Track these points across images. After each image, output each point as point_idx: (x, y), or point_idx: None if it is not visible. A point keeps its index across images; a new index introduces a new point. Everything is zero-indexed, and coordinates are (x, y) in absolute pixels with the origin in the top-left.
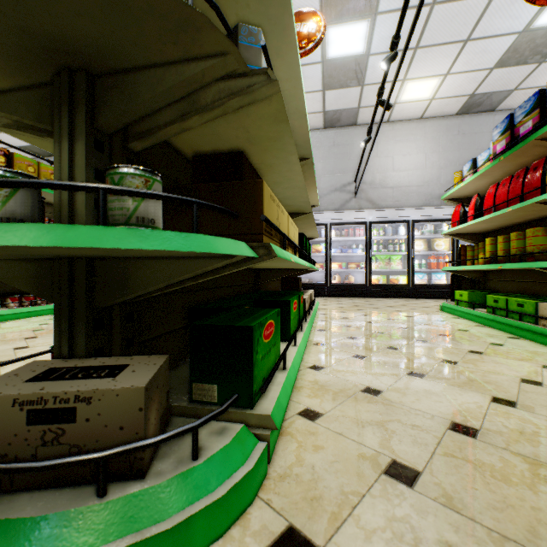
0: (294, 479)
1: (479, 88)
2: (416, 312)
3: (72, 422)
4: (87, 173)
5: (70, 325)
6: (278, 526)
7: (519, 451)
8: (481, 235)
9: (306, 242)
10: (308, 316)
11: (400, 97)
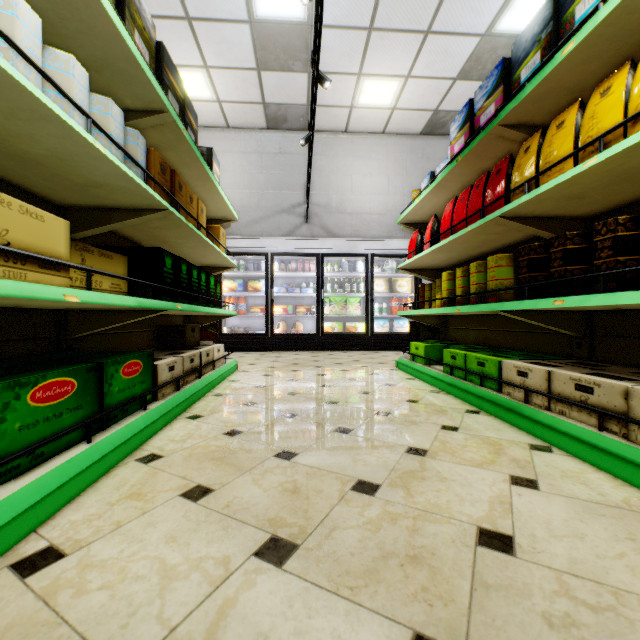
0: None
1: (442, 103)
2: (366, 371)
3: None
4: None
5: None
6: None
7: None
8: (441, 271)
9: (178, 266)
10: (172, 394)
11: (357, 98)
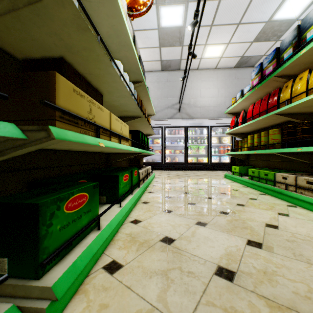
0: None
1: (245, 53)
2: (211, 179)
3: None
4: None
5: None
6: None
7: (263, 293)
8: (246, 134)
9: (142, 136)
10: (143, 183)
11: (204, 54)
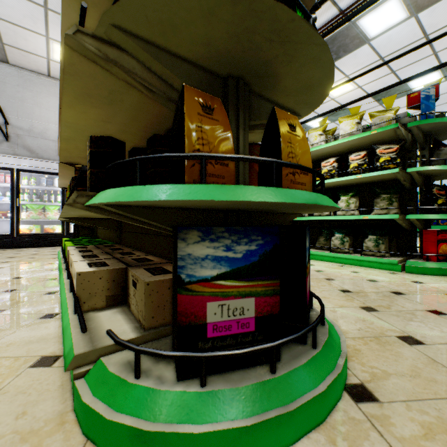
0: None
1: None
2: (25, 261)
3: None
4: None
5: None
6: None
7: None
8: None
9: None
10: None
11: (52, 54)
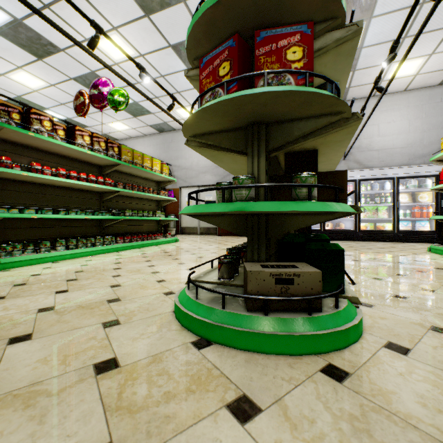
0: (378, 328)
1: None
2: (407, 252)
3: (292, 284)
4: (265, 173)
5: (257, 246)
6: (383, 341)
7: None
8: None
9: None
10: None
11: (386, 76)
